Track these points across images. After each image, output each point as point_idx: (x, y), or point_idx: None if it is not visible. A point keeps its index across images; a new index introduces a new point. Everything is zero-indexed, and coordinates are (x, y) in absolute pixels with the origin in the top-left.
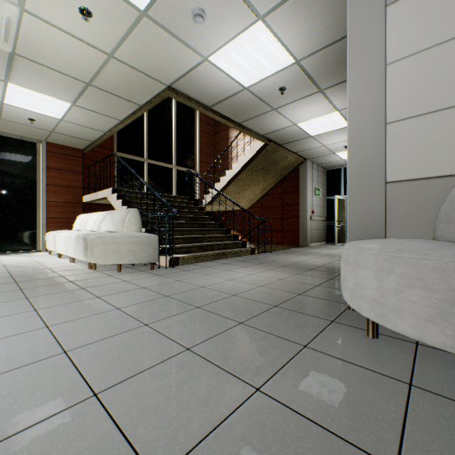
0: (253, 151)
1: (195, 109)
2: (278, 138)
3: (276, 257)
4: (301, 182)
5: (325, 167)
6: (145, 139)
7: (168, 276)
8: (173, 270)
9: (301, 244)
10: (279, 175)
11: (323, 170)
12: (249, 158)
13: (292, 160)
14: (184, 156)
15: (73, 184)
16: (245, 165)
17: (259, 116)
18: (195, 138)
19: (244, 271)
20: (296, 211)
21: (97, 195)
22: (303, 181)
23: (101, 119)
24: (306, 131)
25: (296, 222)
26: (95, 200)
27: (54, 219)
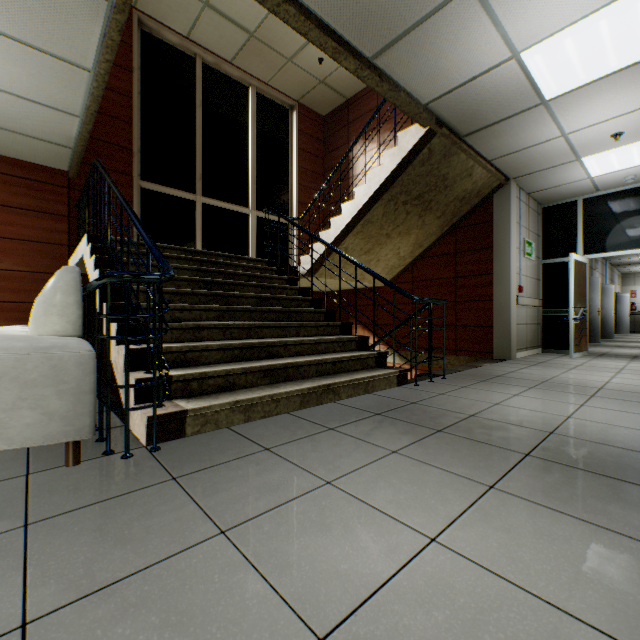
0: (400, 153)
1: (289, 112)
2: (459, 116)
3: (467, 399)
4: (497, 227)
5: (541, 200)
6: (196, 160)
7: (52, 538)
8: (134, 473)
9: (496, 355)
10: (450, 216)
11: (537, 207)
12: (392, 170)
13: (481, 179)
14: (270, 194)
15: (48, 237)
16: (382, 186)
17: (423, 26)
18: (291, 163)
19: (391, 494)
20: (486, 287)
21: (77, 253)
22: (501, 225)
23: (47, 71)
24: (537, 83)
25: (486, 309)
26: (80, 265)
27: (7, 304)
